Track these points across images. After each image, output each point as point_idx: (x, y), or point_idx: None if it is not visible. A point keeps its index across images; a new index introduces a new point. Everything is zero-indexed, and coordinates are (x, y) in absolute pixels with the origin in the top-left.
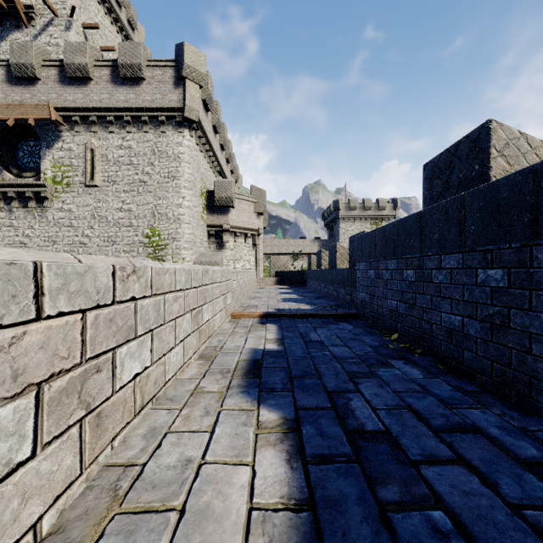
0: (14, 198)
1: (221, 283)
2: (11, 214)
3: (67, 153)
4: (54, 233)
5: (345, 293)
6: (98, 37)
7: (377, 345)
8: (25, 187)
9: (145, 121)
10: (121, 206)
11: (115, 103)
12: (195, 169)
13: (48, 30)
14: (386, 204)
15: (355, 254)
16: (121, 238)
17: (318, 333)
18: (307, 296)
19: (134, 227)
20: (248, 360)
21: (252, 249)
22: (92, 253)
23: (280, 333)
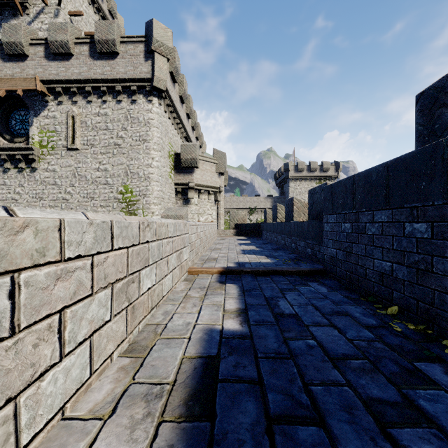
0: (7, 160)
1: (173, 238)
2: (4, 174)
3: (52, 121)
4: (41, 191)
5: (305, 245)
6: (83, 24)
7: (372, 323)
8: (16, 150)
9: (119, 91)
10: (98, 166)
11: (93, 76)
12: (163, 133)
13: (40, 18)
14: (330, 165)
15: (315, 206)
16: (98, 195)
17: (288, 298)
18: (265, 247)
19: (109, 185)
20: (197, 354)
21: (214, 205)
22: (73, 208)
23: (242, 299)
